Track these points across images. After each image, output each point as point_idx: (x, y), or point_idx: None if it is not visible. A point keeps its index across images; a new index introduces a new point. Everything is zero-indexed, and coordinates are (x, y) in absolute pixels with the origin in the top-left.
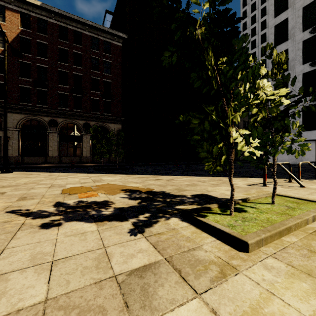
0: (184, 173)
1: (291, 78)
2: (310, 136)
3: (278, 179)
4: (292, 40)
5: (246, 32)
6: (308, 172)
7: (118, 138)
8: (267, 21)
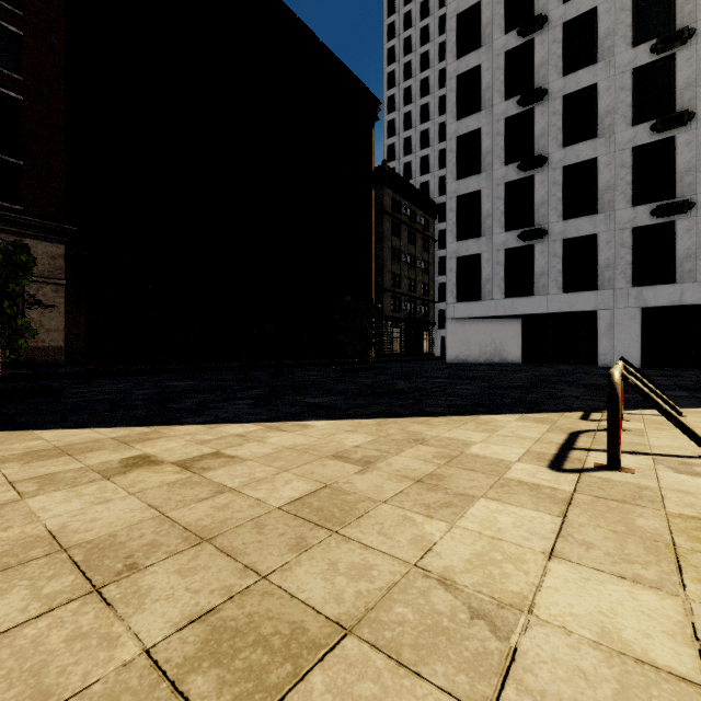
0: (271, 405)
1: (485, 188)
2: (518, 307)
3: (567, 418)
4: (488, 112)
5: (394, 93)
6: (559, 384)
7: (5, 273)
8: (432, 81)
